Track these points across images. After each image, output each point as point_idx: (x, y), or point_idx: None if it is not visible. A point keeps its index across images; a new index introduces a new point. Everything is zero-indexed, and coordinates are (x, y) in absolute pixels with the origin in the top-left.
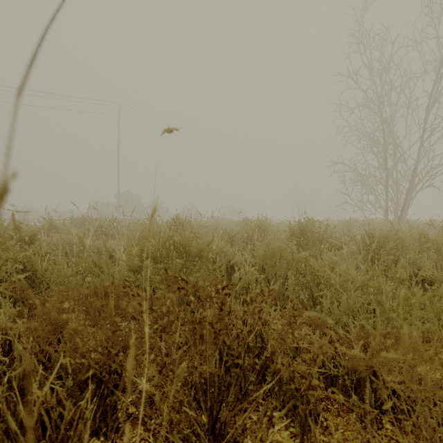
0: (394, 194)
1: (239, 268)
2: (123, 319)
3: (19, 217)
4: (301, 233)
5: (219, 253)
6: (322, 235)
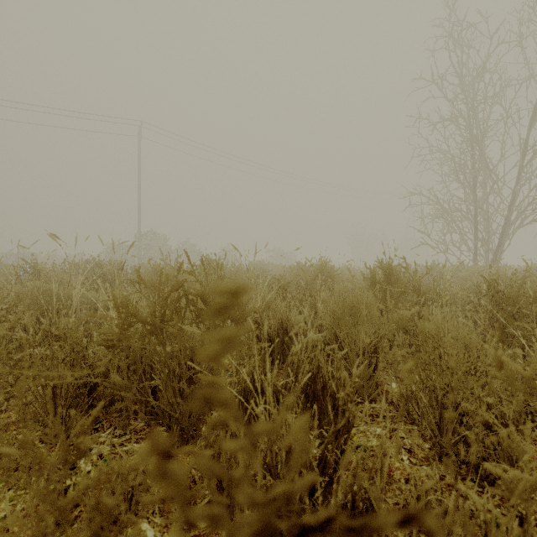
0: (486, 232)
1: (296, 334)
2: (103, 424)
3: (14, 262)
4: (387, 280)
5: (265, 310)
6: (420, 283)
